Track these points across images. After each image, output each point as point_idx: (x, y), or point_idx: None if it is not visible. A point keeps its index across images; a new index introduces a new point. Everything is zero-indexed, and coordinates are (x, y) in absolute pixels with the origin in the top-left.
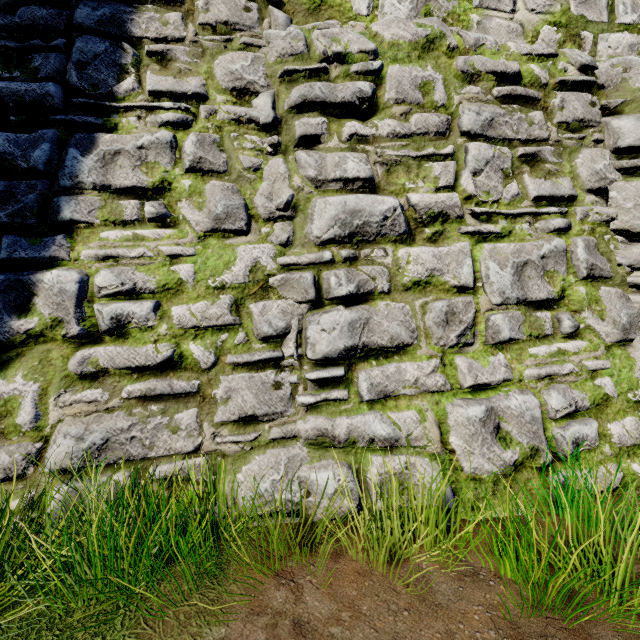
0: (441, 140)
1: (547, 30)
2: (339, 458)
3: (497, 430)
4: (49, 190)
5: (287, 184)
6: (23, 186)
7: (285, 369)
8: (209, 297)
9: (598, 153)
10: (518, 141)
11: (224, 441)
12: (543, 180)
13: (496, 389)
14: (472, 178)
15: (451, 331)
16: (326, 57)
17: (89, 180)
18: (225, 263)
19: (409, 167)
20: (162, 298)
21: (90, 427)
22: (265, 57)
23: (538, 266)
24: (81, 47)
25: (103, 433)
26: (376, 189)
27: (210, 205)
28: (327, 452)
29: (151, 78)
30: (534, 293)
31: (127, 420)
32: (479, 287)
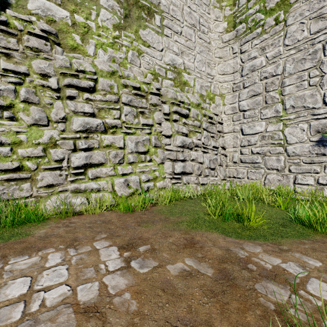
0: (116, 104)
1: (149, 75)
2: (82, 195)
3: (128, 185)
4: None
5: (63, 111)
6: None
7: (63, 170)
8: (33, 147)
9: (160, 113)
10: (139, 107)
11: (41, 192)
12: (145, 119)
13: (129, 175)
14: (125, 116)
15: (117, 159)
16: (78, 70)
17: None
18: (39, 135)
19: (106, 110)
20: (13, 146)
21: None
22: (54, 64)
23: (142, 143)
24: None
25: None
26: (95, 116)
27: (33, 115)
28: (78, 194)
29: (3, 63)
30: (140, 150)
31: (1, 187)
32: (125, 148)
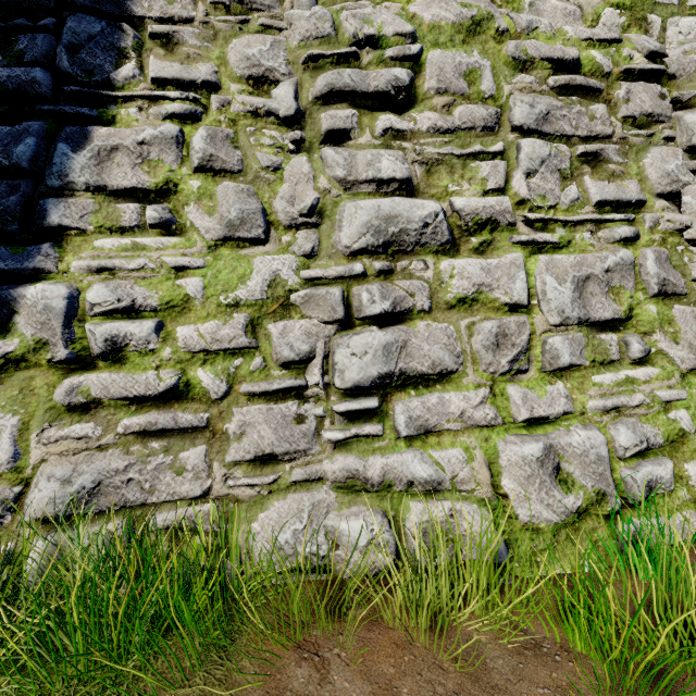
0: (489, 136)
1: (609, 13)
2: (372, 504)
3: (557, 471)
4: (34, 191)
5: (312, 186)
6: (4, 186)
7: (309, 400)
8: (221, 316)
9: (669, 152)
10: (577, 138)
11: (237, 484)
12: (606, 183)
13: (555, 423)
14: (525, 180)
15: (502, 356)
16: (357, 41)
17: (81, 180)
18: (239, 277)
19: (452, 167)
20: (166, 317)
21: (79, 468)
22: (286, 41)
23: (602, 281)
24: (73, 27)
25: (94, 475)
26: (414, 192)
27: (222, 209)
28: (358, 497)
29: (154, 64)
30: (598, 312)
31: (123, 459)
32: (534, 305)
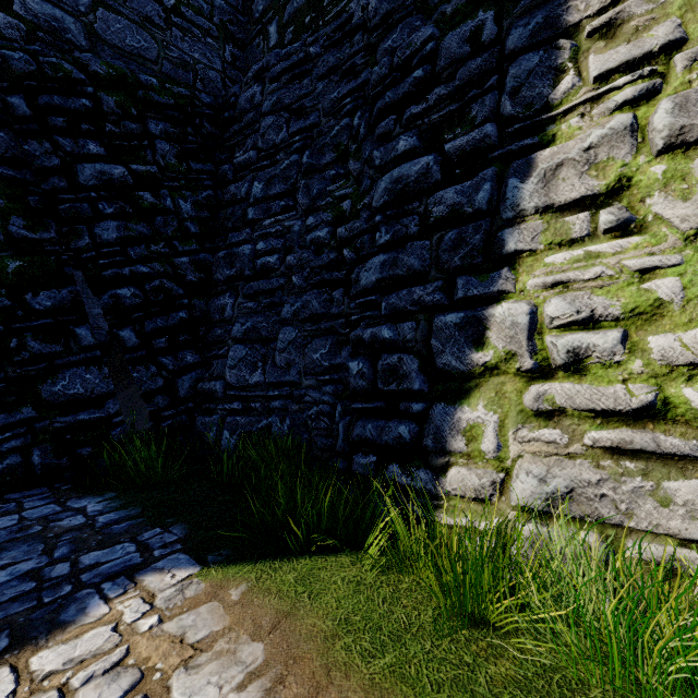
0: None
1: None
2: None
3: None
4: (491, 227)
5: None
6: (470, 229)
7: None
8: None
9: None
10: None
11: None
12: None
13: None
14: None
15: None
16: None
17: (530, 205)
18: None
19: None
20: (628, 326)
21: (551, 470)
22: None
23: None
24: (514, 73)
25: (566, 480)
26: None
27: None
28: None
29: (595, 61)
30: None
31: (594, 472)
32: None
